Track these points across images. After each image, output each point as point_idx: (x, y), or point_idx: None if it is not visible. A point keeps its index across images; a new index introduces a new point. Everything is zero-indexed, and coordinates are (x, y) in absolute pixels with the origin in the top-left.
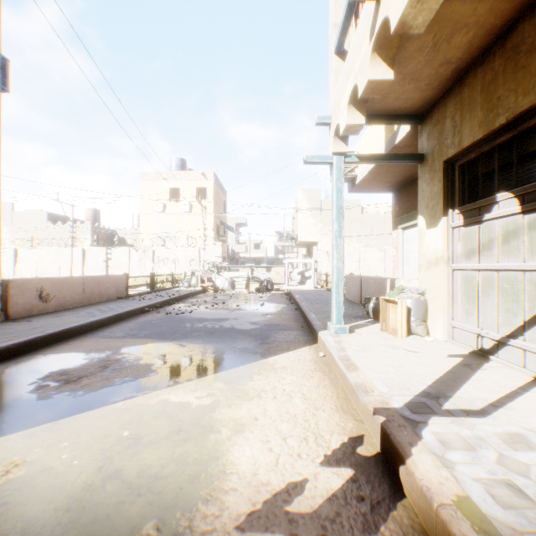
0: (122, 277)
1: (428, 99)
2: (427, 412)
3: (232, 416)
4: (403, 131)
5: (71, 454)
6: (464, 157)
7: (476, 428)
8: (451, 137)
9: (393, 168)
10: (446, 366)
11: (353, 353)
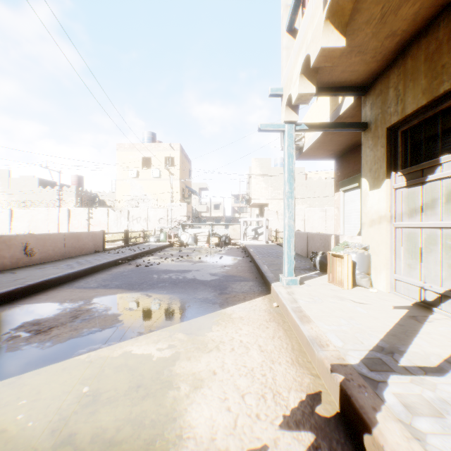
0: (99, 233)
1: (372, 71)
2: (384, 369)
3: (191, 370)
4: (347, 103)
5: (27, 414)
6: (407, 124)
7: (437, 389)
8: (394, 106)
9: (336, 138)
10: (394, 318)
11: (304, 305)
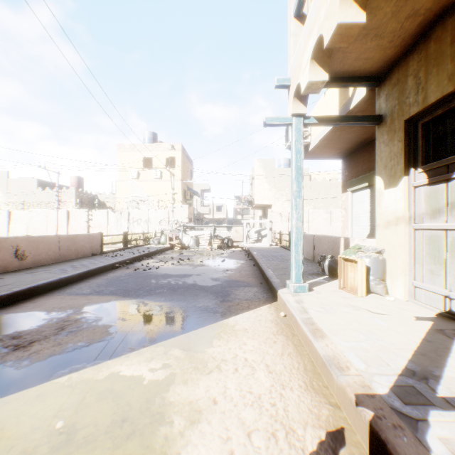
0: (97, 236)
1: (388, 59)
2: (421, 402)
3: (187, 397)
4: (358, 96)
5: None
6: (428, 115)
7: None
8: (414, 95)
9: (345, 135)
10: (419, 332)
11: (316, 316)
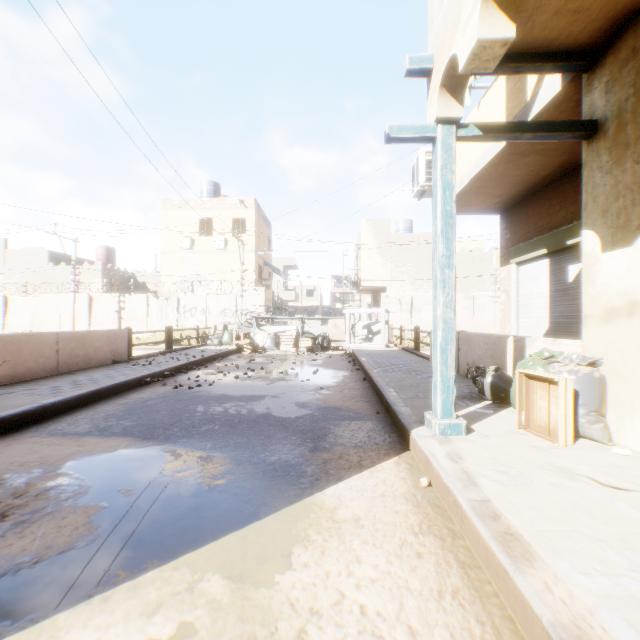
0: (122, 333)
1: (616, 11)
2: None
3: None
4: (545, 97)
5: None
6: None
7: None
8: None
9: (511, 170)
10: None
11: (496, 493)
